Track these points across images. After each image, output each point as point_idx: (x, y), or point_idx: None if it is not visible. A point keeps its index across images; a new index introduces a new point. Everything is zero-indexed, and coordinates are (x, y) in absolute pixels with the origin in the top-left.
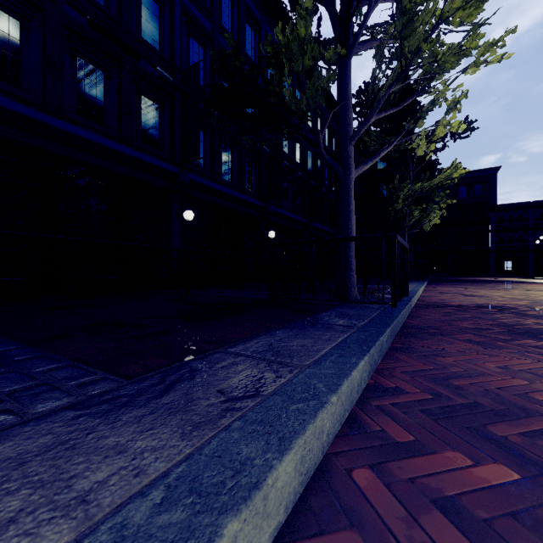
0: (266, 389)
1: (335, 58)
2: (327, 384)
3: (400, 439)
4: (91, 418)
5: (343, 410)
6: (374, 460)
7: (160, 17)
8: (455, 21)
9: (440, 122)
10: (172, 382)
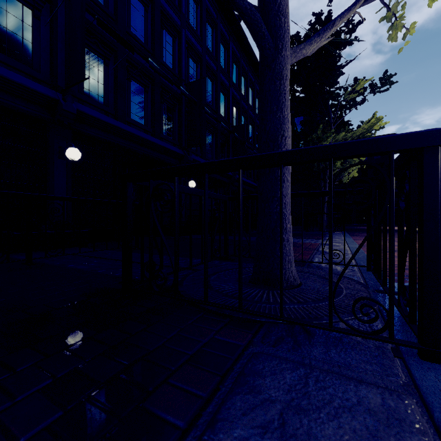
0: None
1: None
2: None
3: None
4: None
5: None
6: None
7: None
8: None
9: None
10: None
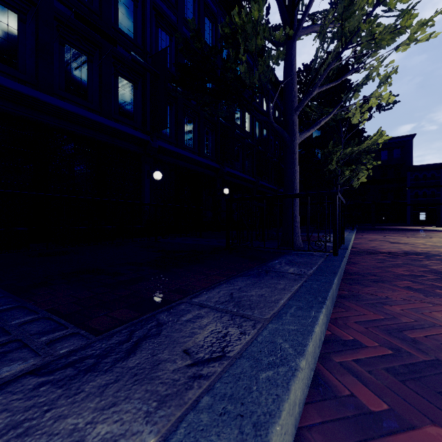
0: (232, 348)
1: (284, 38)
2: (292, 344)
3: (373, 408)
4: (52, 388)
5: (309, 371)
6: (351, 437)
7: (134, 11)
8: (391, 2)
9: (373, 94)
10: (139, 338)
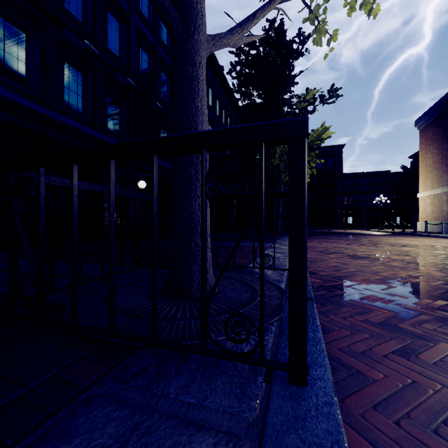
0: None
1: None
2: None
3: None
4: None
5: None
6: None
7: None
8: None
9: None
10: None
